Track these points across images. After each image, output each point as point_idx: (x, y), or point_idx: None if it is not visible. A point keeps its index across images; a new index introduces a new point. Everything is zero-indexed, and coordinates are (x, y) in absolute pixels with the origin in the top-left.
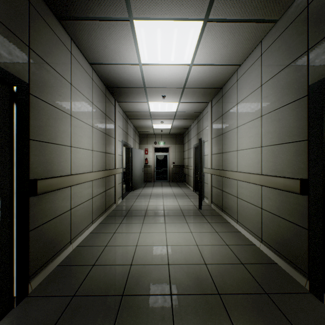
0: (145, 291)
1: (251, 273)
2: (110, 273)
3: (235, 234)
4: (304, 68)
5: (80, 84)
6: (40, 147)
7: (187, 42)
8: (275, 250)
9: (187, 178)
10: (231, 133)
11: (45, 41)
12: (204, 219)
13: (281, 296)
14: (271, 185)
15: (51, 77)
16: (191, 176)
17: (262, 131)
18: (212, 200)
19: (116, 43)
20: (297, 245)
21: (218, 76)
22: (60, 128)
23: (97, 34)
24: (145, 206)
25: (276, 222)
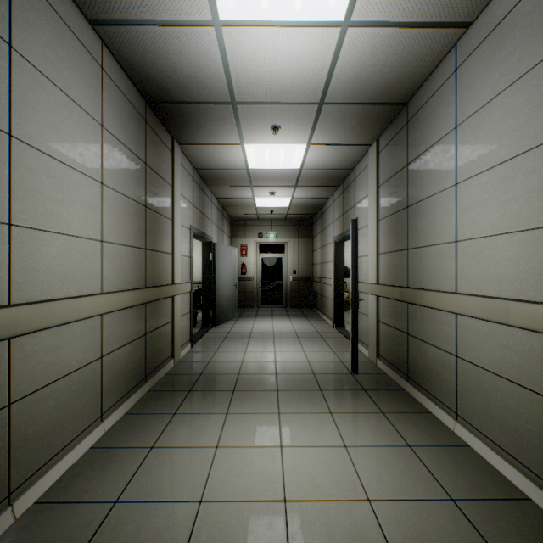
0: None
1: None
2: None
3: (461, 456)
4: None
5: (55, 61)
6: None
7: None
8: None
9: (319, 301)
10: (435, 201)
11: None
12: (370, 400)
13: None
14: None
15: None
16: (329, 297)
17: None
18: (379, 351)
19: None
20: None
21: (405, 65)
22: None
23: None
24: (237, 365)
25: None
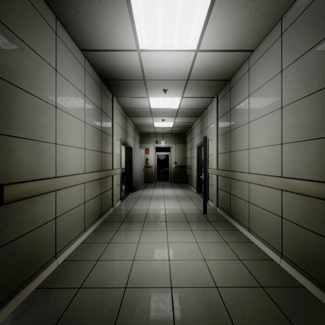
0: None
1: (275, 302)
2: (99, 300)
3: (248, 246)
4: None
5: (69, 71)
6: (11, 143)
7: (193, 20)
8: (302, 269)
9: (189, 179)
10: (241, 129)
11: (19, 12)
12: (211, 225)
13: None
14: (297, 190)
15: (27, 58)
16: (194, 177)
17: (283, 125)
18: (218, 203)
19: (109, 23)
20: None
21: (226, 65)
22: (40, 121)
23: (86, 9)
24: (145, 210)
25: (303, 235)
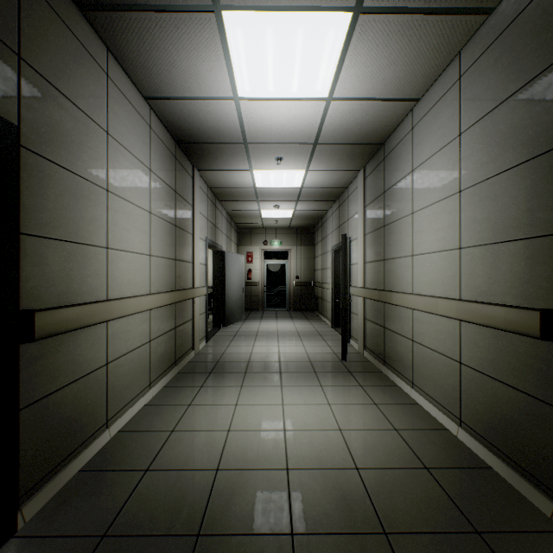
0: (243, 526)
1: (444, 489)
2: (178, 487)
3: (410, 409)
4: (549, 95)
5: (127, 133)
6: (44, 249)
7: (321, 55)
8: (489, 442)
9: (320, 304)
10: (401, 224)
11: (55, 48)
12: (353, 378)
13: (506, 539)
14: (481, 320)
15: (67, 118)
16: (328, 301)
17: (462, 219)
18: (365, 344)
19: (190, 58)
20: (533, 435)
21: (377, 121)
22: (85, 213)
23: (156, 39)
24: (247, 355)
25: (490, 389)
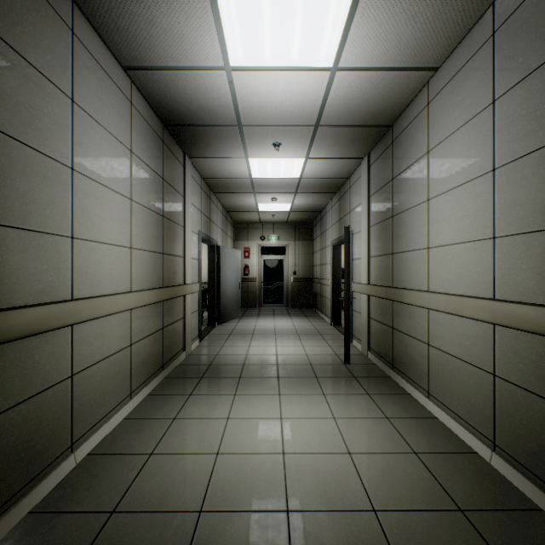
0: None
1: (489, 544)
2: (148, 539)
3: (428, 425)
4: None
5: (100, 105)
6: None
7: (327, 7)
8: (537, 476)
9: (319, 301)
10: (413, 213)
11: None
12: (358, 385)
13: None
14: (527, 326)
15: (10, 72)
16: (327, 297)
17: (497, 202)
18: (370, 345)
19: (172, 13)
20: None
21: (387, 97)
22: (39, 194)
23: None
24: (242, 357)
25: (539, 411)
